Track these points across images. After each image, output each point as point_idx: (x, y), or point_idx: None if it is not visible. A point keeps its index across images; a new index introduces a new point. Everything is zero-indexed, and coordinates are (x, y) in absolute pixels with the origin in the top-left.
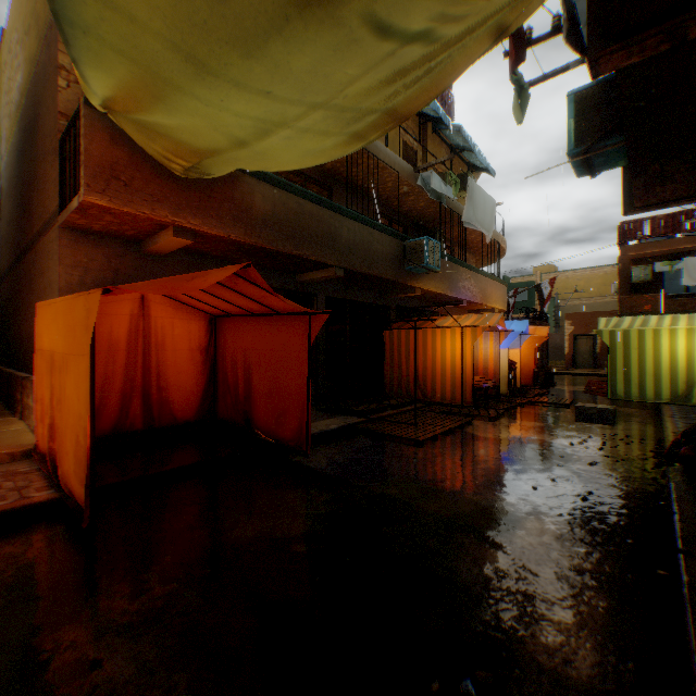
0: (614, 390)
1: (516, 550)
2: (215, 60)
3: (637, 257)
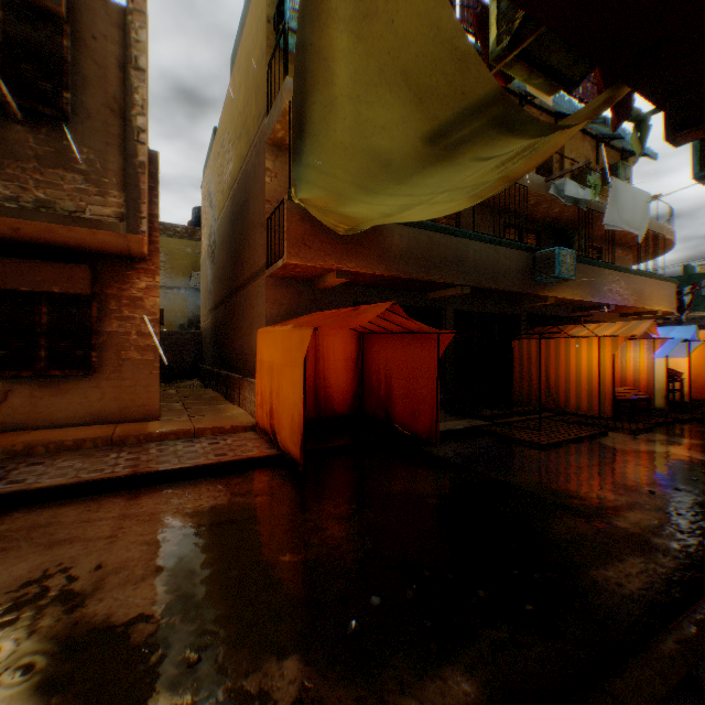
0: None
1: (606, 527)
2: (379, 187)
3: None
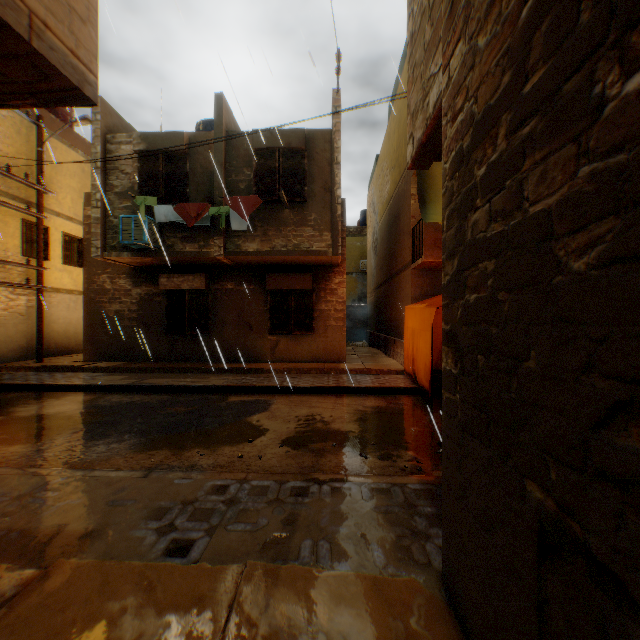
0: None
1: None
2: None
3: None
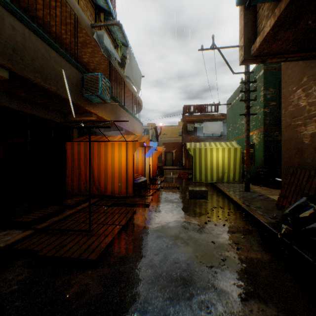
0: (196, 178)
1: None
2: None
3: (189, 120)
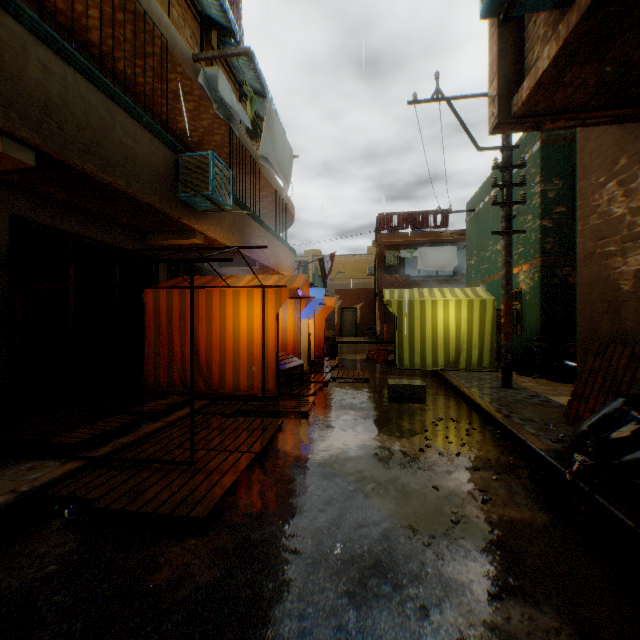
0: (403, 360)
1: None
2: None
3: (390, 244)
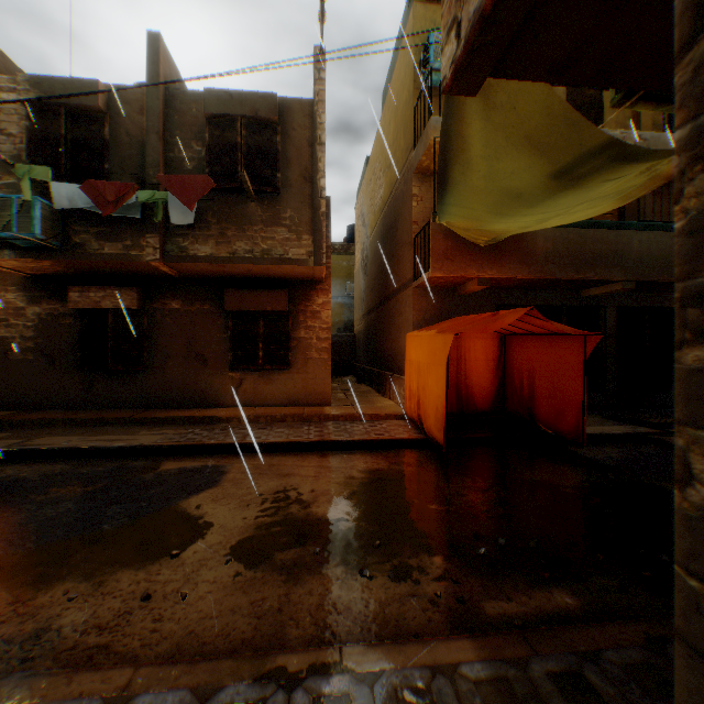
0: None
1: None
2: (512, 211)
3: None
